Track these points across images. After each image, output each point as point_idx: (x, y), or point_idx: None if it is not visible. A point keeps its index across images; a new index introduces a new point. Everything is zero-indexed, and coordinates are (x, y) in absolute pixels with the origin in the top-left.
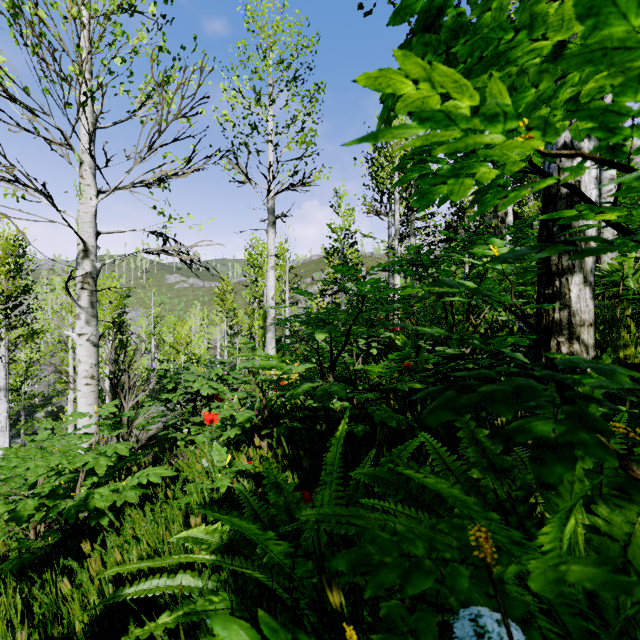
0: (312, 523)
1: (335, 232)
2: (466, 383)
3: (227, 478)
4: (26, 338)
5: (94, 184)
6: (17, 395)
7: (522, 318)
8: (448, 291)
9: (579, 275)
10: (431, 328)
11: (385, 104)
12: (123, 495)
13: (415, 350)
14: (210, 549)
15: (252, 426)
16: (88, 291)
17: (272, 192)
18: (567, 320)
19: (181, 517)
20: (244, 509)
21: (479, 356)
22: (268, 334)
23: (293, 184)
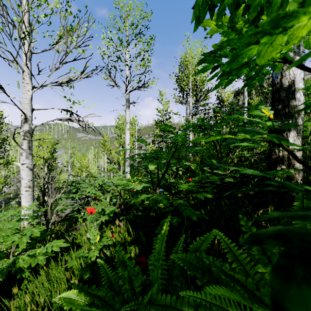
0: (145, 303)
1: (160, 112)
2: (302, 232)
3: (96, 250)
4: (4, 165)
5: (30, 83)
6: (0, 193)
7: (297, 158)
8: (248, 138)
9: (293, 132)
10: (240, 167)
11: (198, 2)
12: (36, 259)
13: (201, 171)
14: (78, 310)
15: (115, 214)
16: (27, 140)
17: (128, 91)
18: (287, 156)
19: (68, 275)
20: (102, 279)
21: (235, 175)
22: (126, 163)
23: (138, 87)
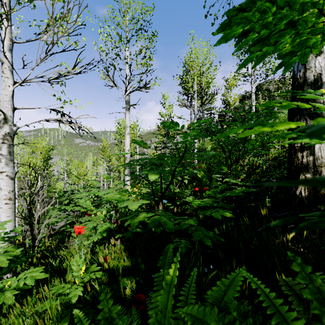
0: None
1: (163, 117)
2: None
3: (80, 287)
4: None
5: (11, 77)
6: None
7: None
8: None
9: None
10: None
11: None
12: (3, 296)
13: (209, 180)
14: None
15: (110, 232)
16: (7, 144)
17: (128, 92)
18: (312, 163)
19: (39, 323)
20: None
21: (247, 184)
22: (126, 170)
23: (139, 87)
